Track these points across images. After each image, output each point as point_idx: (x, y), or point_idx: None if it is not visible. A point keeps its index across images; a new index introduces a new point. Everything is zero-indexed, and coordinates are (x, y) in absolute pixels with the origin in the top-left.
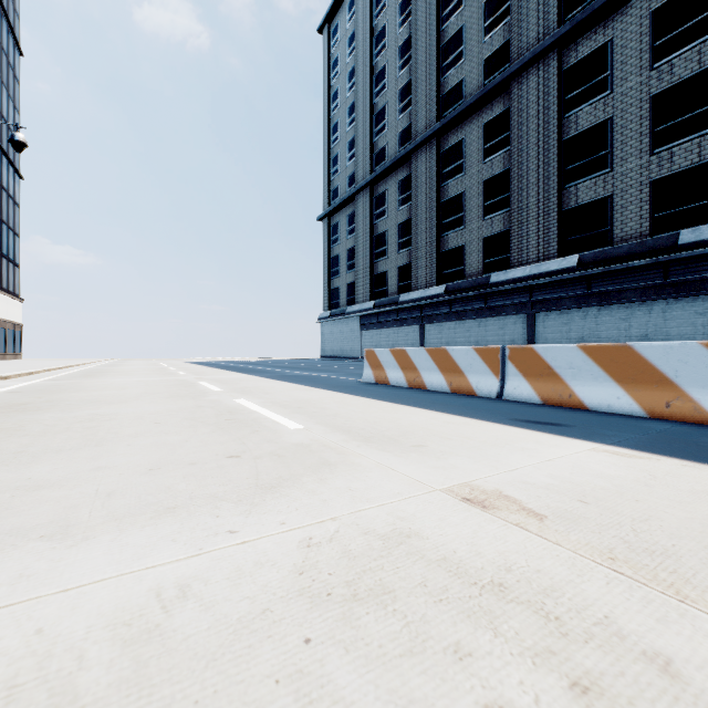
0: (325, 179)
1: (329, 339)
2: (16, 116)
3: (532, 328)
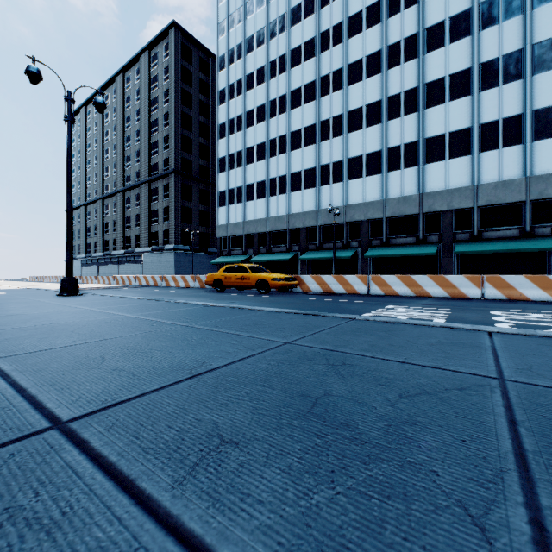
0: None
1: None
2: None
3: (119, 269)
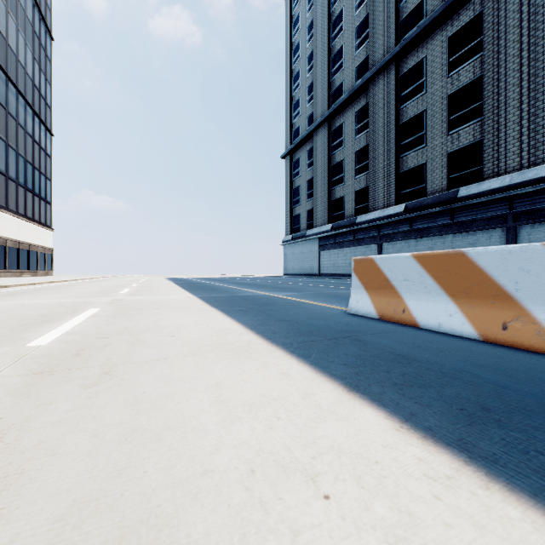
0: (288, 122)
1: (291, 258)
2: (47, 87)
3: (513, 242)
